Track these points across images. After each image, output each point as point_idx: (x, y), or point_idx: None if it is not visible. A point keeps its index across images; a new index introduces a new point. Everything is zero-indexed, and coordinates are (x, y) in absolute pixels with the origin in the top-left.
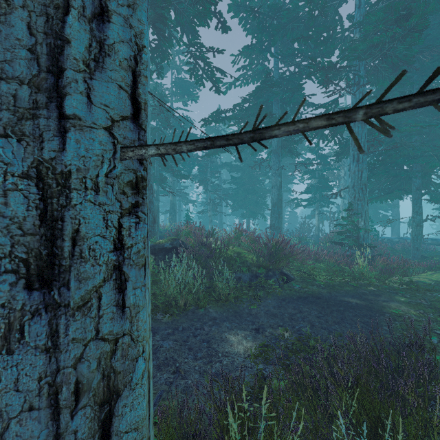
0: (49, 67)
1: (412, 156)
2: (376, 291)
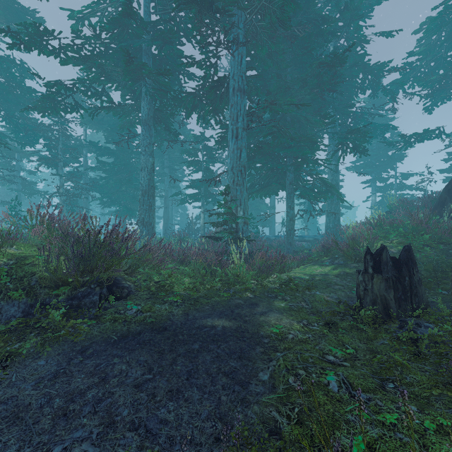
0: None
1: (287, 146)
2: (253, 298)
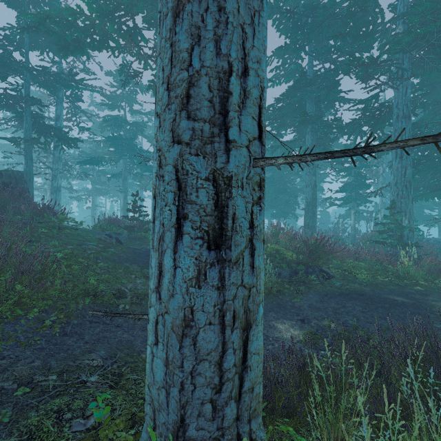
0: (220, 110)
1: None
2: (423, 290)
